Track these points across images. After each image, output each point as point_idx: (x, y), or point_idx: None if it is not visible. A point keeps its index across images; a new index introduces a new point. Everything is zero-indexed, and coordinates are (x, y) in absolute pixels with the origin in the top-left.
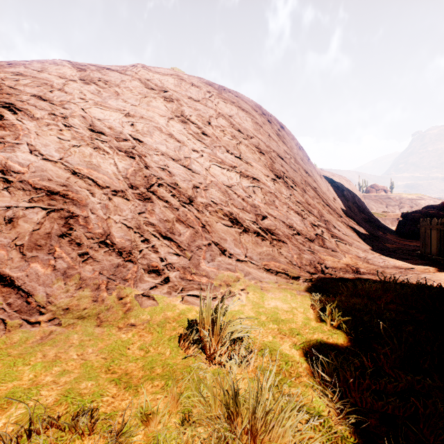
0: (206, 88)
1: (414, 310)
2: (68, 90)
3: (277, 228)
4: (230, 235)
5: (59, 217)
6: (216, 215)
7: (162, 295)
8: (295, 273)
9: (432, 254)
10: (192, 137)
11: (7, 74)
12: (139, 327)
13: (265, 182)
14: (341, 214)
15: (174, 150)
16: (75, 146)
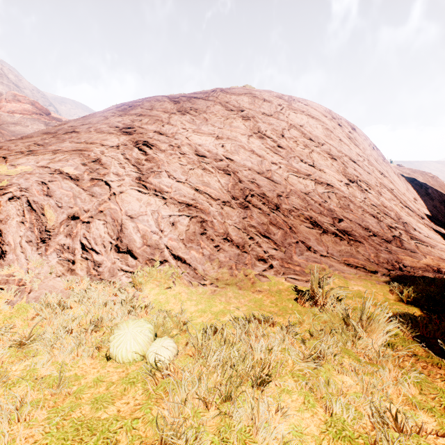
0: (277, 101)
1: None
2: (173, 123)
3: (353, 230)
4: (312, 235)
5: (196, 221)
6: (299, 219)
7: (272, 275)
8: (373, 268)
9: None
10: (270, 151)
11: (133, 116)
12: (264, 293)
13: (338, 187)
14: (423, 216)
15: (257, 164)
16: (191, 169)
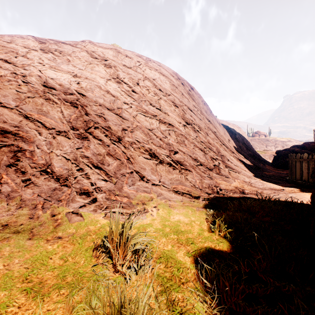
0: (136, 59)
1: (283, 222)
2: (30, 56)
3: (185, 160)
4: (149, 165)
5: (9, 151)
6: (139, 150)
7: (89, 212)
8: (196, 194)
9: (297, 179)
10: (124, 93)
11: None
12: (65, 239)
13: (178, 127)
14: (233, 151)
15: (109, 102)
16: (30, 97)
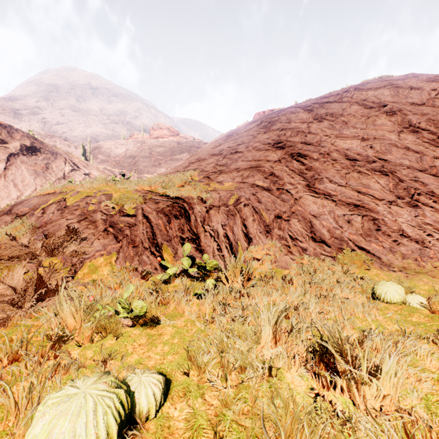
0: (429, 86)
1: None
2: (313, 132)
3: None
4: None
5: (368, 219)
6: None
7: None
8: None
9: None
10: (428, 145)
11: (276, 132)
12: None
13: None
14: None
15: (416, 161)
16: (346, 173)
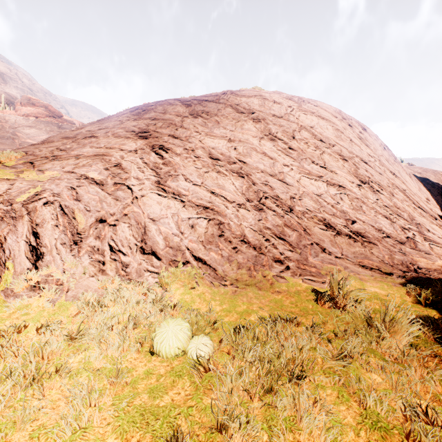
0: (287, 103)
1: None
2: (186, 126)
3: (367, 231)
4: (326, 237)
5: (214, 224)
6: (312, 220)
7: (289, 276)
8: (388, 270)
9: None
10: (281, 153)
11: (147, 120)
12: (283, 293)
13: (350, 189)
14: (436, 216)
15: (269, 166)
16: (206, 172)
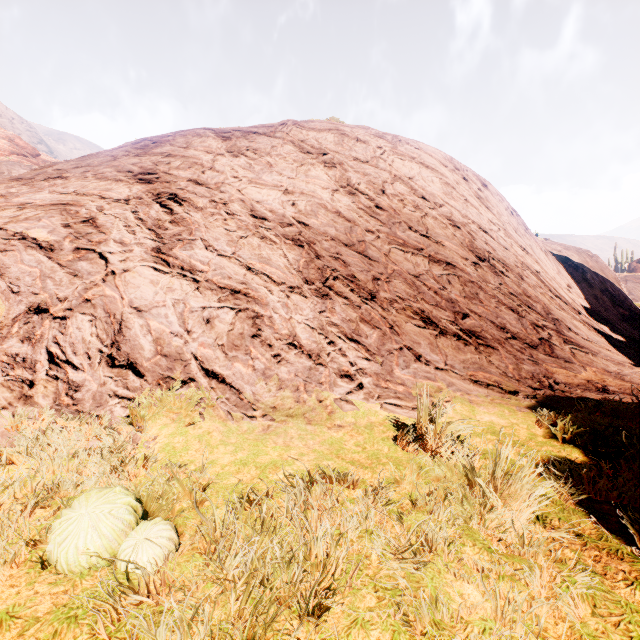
0: (375, 142)
1: None
2: (219, 168)
3: (484, 330)
4: (424, 338)
5: (246, 317)
6: (404, 313)
7: (360, 400)
8: (511, 387)
9: None
10: (364, 213)
11: (157, 157)
12: (347, 428)
13: (463, 268)
14: (580, 310)
15: (345, 232)
16: (242, 237)
